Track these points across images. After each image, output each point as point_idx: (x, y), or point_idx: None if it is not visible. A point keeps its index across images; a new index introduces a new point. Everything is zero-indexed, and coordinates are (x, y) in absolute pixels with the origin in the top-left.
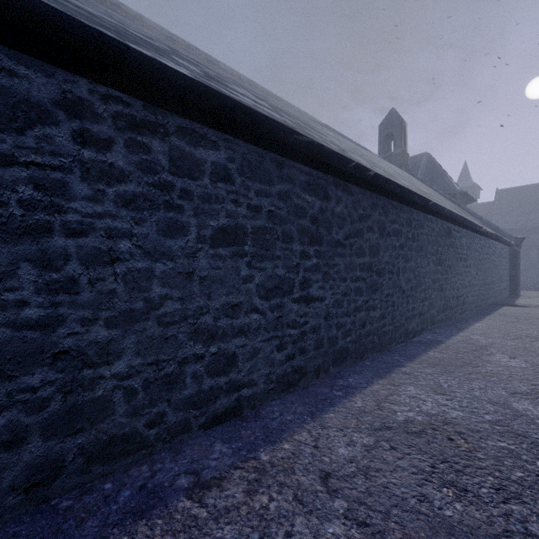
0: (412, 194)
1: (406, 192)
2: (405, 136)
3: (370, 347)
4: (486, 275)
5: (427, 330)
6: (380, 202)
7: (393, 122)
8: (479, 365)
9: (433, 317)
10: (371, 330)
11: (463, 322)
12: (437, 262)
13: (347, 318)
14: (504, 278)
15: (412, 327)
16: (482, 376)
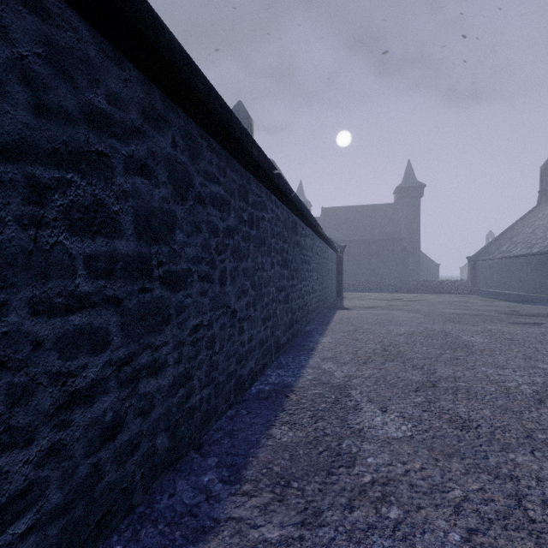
0: (247, 138)
1: (235, 124)
2: (252, 134)
3: (140, 476)
4: (323, 280)
5: (271, 363)
6: (176, 118)
7: (240, 115)
8: (355, 455)
9: (278, 340)
10: (146, 428)
11: (310, 339)
12: (283, 263)
13: (7, 457)
14: (334, 282)
15: (249, 369)
16: (373, 504)
